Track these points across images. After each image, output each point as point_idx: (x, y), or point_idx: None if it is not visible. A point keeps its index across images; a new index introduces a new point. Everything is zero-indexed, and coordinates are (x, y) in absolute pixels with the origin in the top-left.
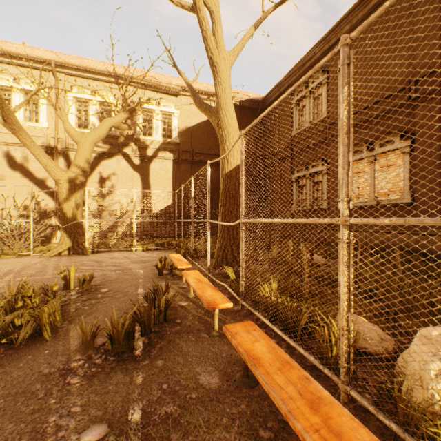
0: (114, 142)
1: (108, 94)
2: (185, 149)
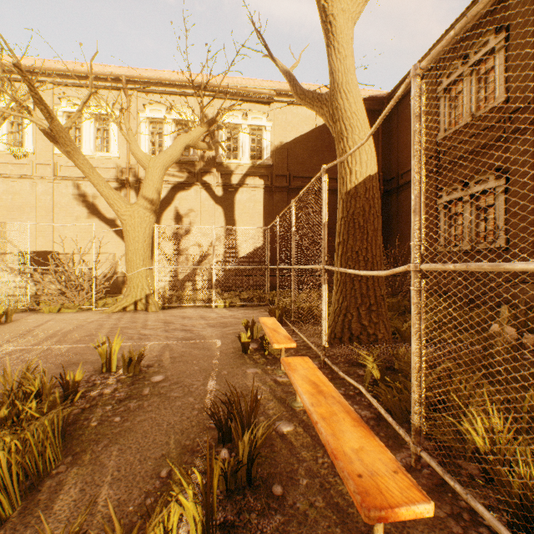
0: (192, 169)
1: (185, 109)
2: (280, 172)
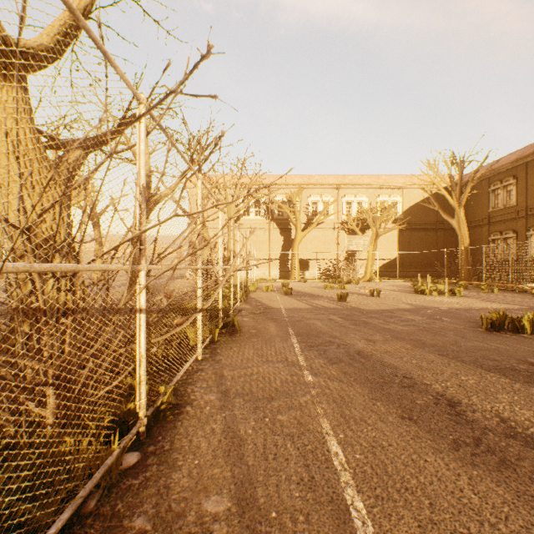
0: (364, 222)
1: (362, 195)
2: (406, 222)
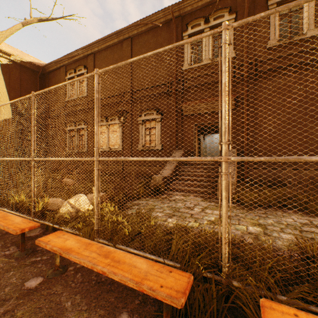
0: None
1: None
2: None
